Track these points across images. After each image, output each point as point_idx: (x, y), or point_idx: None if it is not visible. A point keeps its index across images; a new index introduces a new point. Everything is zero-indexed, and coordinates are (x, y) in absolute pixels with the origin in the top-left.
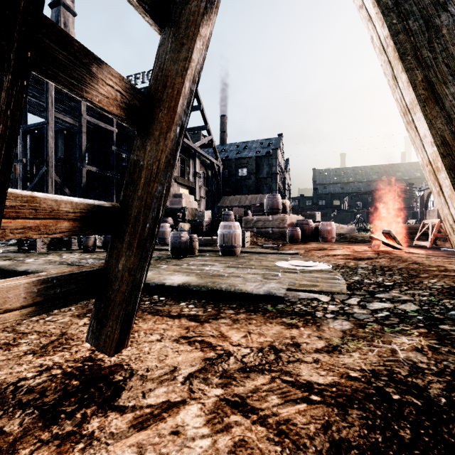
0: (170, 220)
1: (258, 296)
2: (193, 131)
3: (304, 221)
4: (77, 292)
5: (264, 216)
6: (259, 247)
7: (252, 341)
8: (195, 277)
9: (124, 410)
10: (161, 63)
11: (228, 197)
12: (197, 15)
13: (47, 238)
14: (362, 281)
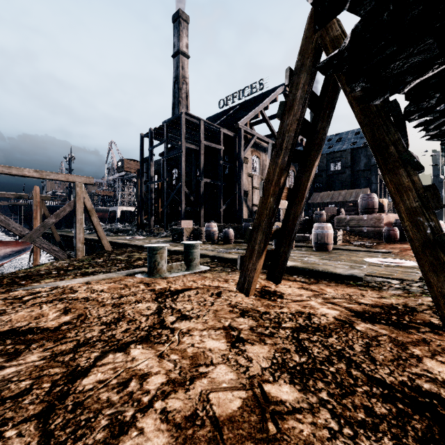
0: None
1: (344, 276)
2: None
3: None
4: (267, 259)
5: (358, 215)
6: (351, 244)
7: (337, 292)
8: (299, 263)
9: (287, 299)
10: (298, 176)
11: (319, 193)
12: (313, 161)
13: (188, 233)
14: None
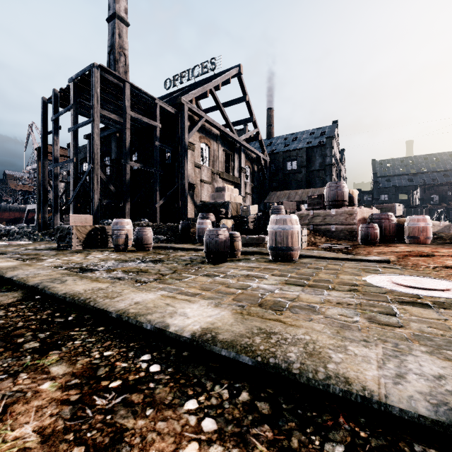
0: (211, 216)
1: (412, 421)
2: (238, 124)
3: (383, 215)
4: None
5: (324, 210)
6: (320, 248)
7: None
8: (229, 312)
9: None
10: None
11: (275, 192)
12: None
13: (83, 235)
14: None
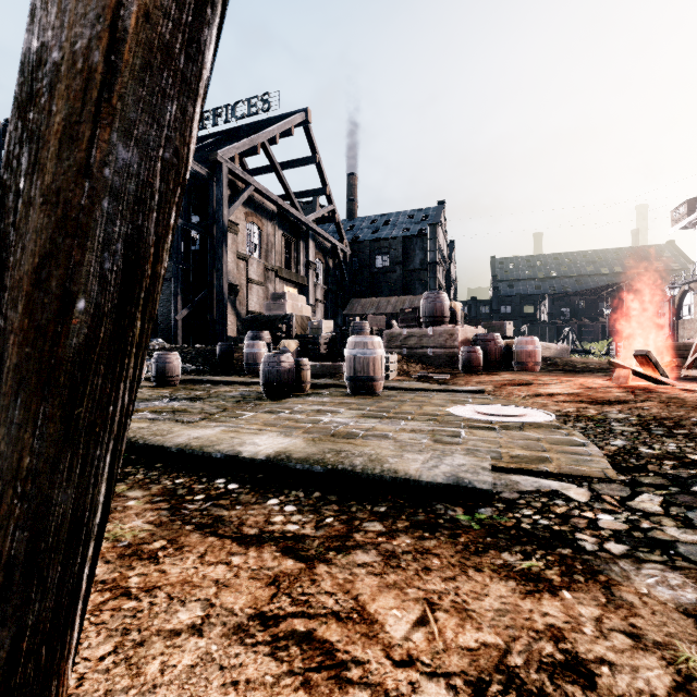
0: (266, 336)
1: (433, 488)
2: (305, 196)
3: (488, 336)
4: None
5: (420, 328)
6: (412, 379)
7: (444, 644)
8: (301, 439)
9: None
10: None
11: (359, 300)
12: None
13: None
14: (636, 449)
